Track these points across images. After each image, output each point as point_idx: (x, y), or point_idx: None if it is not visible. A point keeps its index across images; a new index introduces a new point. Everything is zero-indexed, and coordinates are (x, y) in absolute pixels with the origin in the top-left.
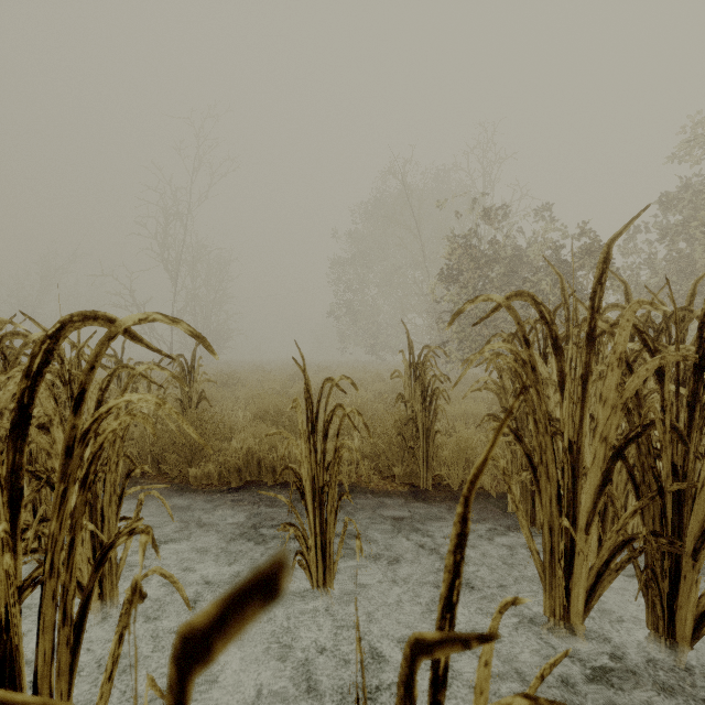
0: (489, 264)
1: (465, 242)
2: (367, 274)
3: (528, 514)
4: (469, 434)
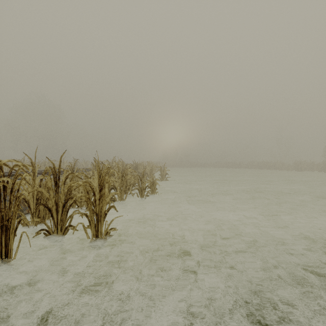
0: None
1: None
2: None
3: None
4: None
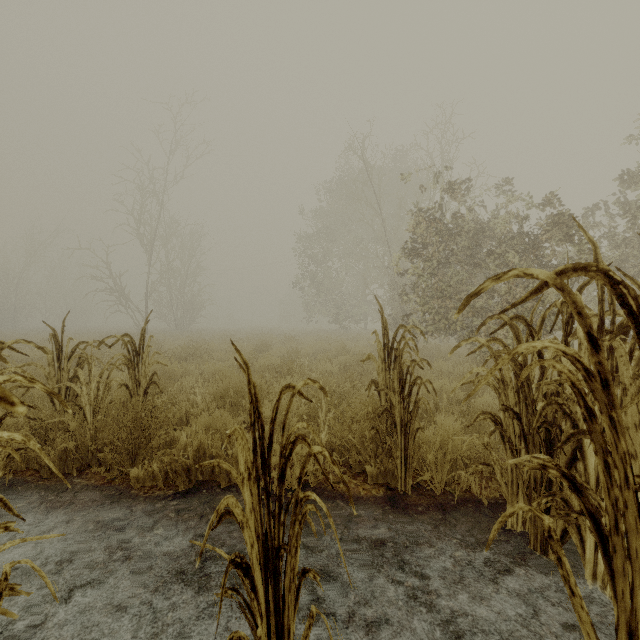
0: (454, 238)
1: (429, 216)
2: (331, 248)
3: (537, 540)
4: (454, 429)
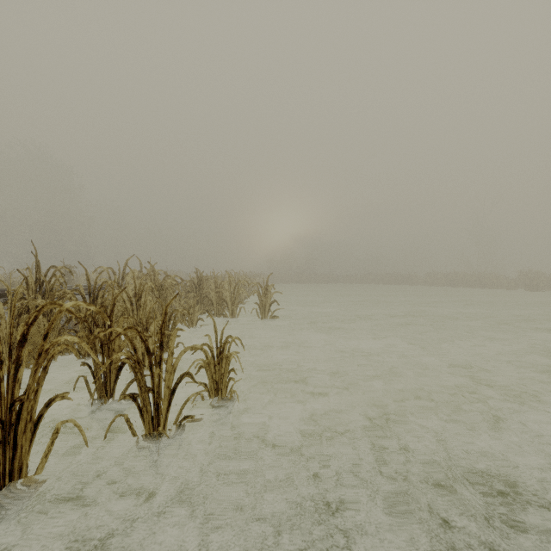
0: None
1: None
2: None
3: None
4: None
